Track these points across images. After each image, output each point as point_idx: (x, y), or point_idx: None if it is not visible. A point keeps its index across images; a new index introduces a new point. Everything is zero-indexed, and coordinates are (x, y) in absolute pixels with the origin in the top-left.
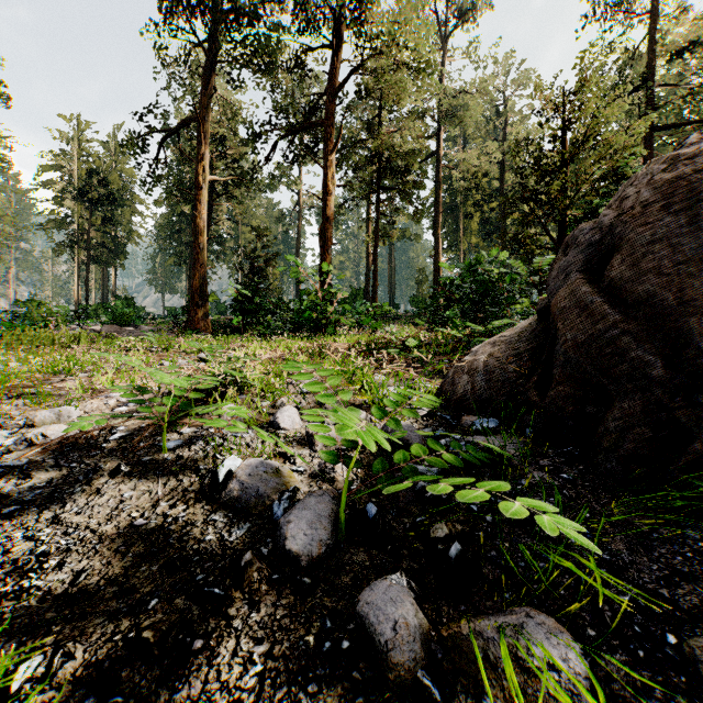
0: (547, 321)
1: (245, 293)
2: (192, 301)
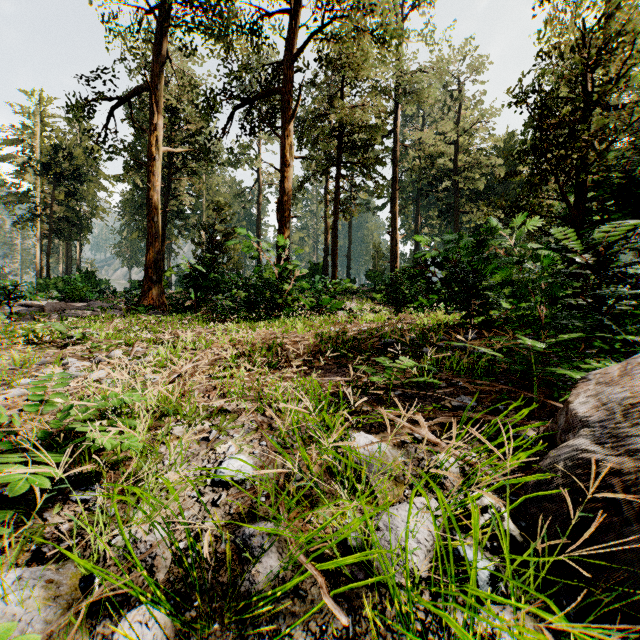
0: None
1: (197, 269)
2: (146, 276)
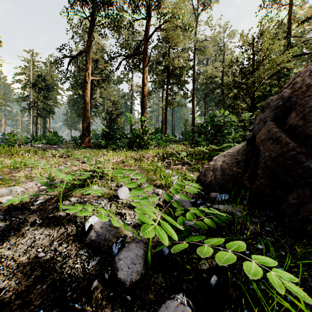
0: (252, 145)
1: (107, 130)
2: (83, 133)
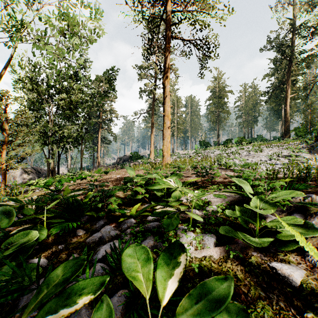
0: None
1: (301, 129)
2: (284, 133)
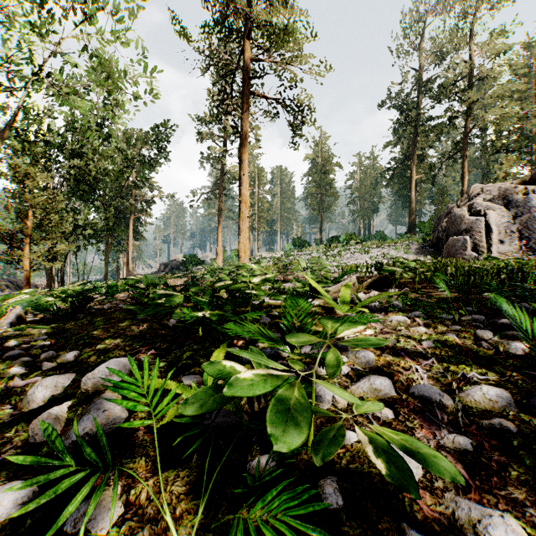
0: None
1: (426, 224)
2: (408, 229)
